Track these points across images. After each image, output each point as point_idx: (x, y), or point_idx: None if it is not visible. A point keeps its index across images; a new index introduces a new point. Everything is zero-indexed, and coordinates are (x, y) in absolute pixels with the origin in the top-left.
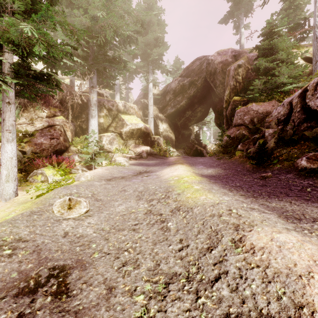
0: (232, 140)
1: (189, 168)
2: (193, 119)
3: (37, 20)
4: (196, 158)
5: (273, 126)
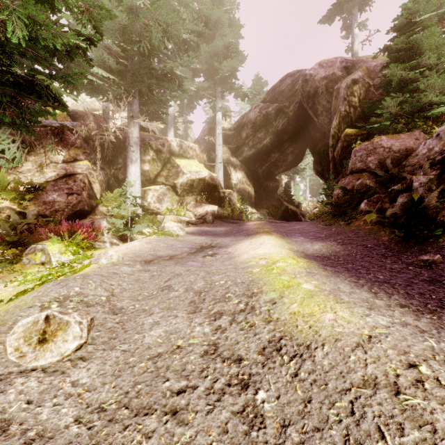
0: (350, 196)
1: (281, 241)
2: (281, 165)
3: None
4: (288, 223)
5: (426, 170)
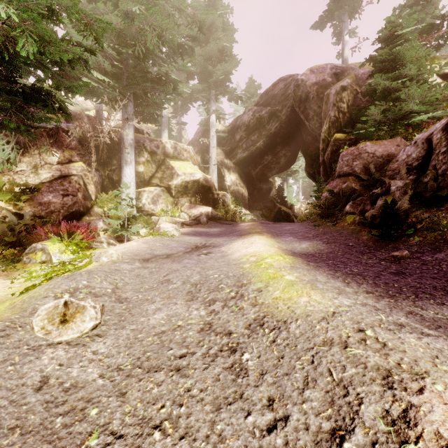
0: (337, 198)
1: (271, 240)
2: (274, 167)
3: None
4: (280, 224)
5: (402, 176)
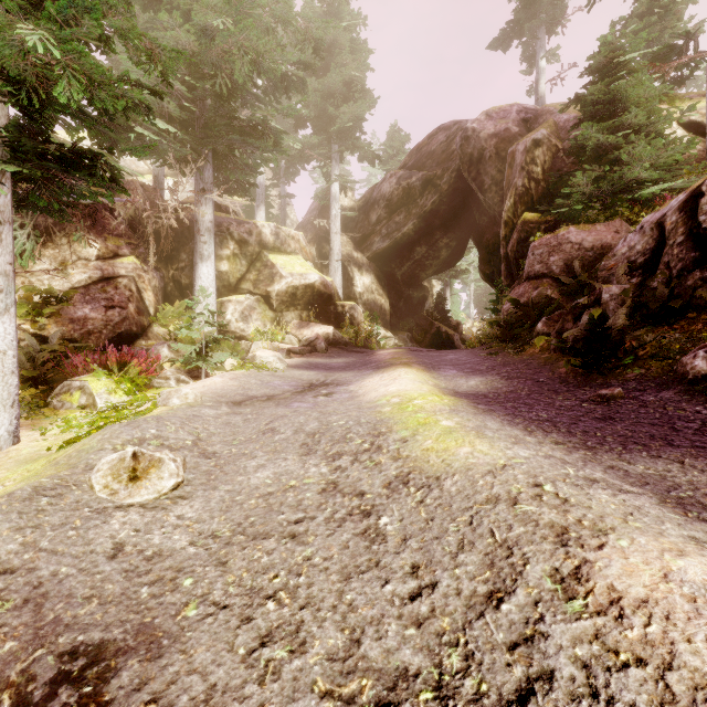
0: (524, 312)
1: (424, 375)
2: (431, 264)
3: (58, 16)
4: (438, 352)
5: (619, 278)
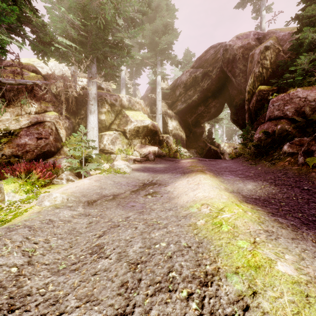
0: (273, 139)
1: (215, 180)
2: (206, 115)
3: None
4: (215, 161)
5: None
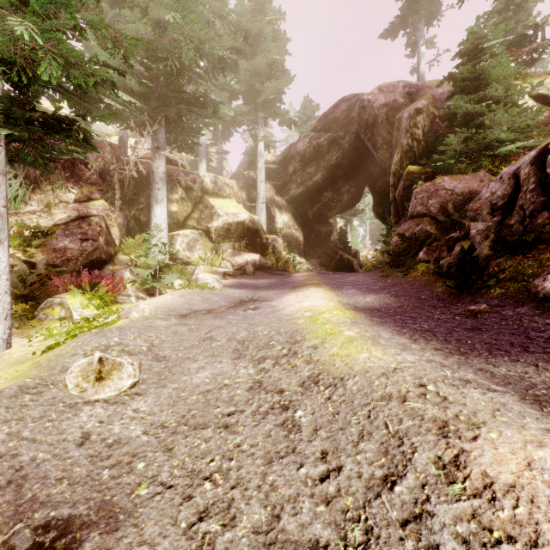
0: (408, 243)
1: (330, 293)
2: (336, 206)
3: (40, 10)
4: (341, 274)
5: (484, 217)
